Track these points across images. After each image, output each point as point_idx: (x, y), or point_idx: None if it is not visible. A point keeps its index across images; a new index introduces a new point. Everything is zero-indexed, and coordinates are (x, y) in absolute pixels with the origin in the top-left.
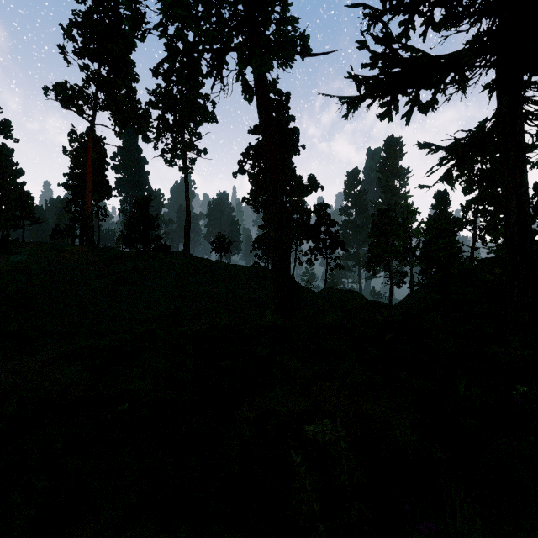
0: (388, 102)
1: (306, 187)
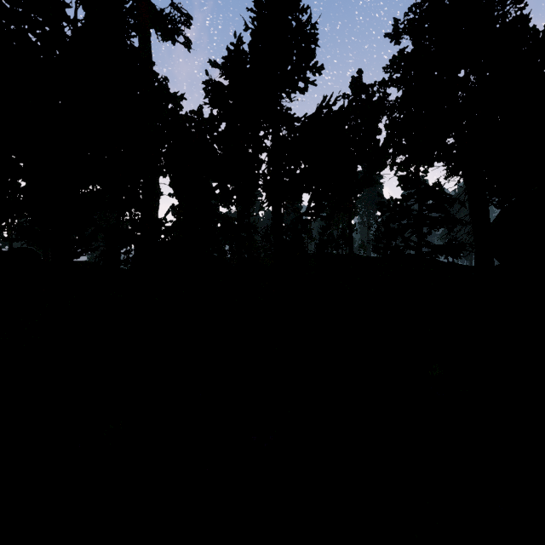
0: None
1: None
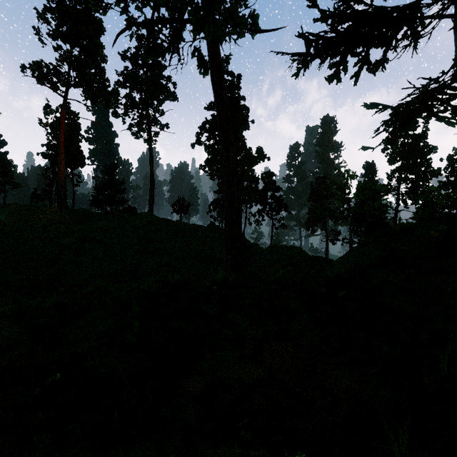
0: (337, 63)
1: (255, 157)
